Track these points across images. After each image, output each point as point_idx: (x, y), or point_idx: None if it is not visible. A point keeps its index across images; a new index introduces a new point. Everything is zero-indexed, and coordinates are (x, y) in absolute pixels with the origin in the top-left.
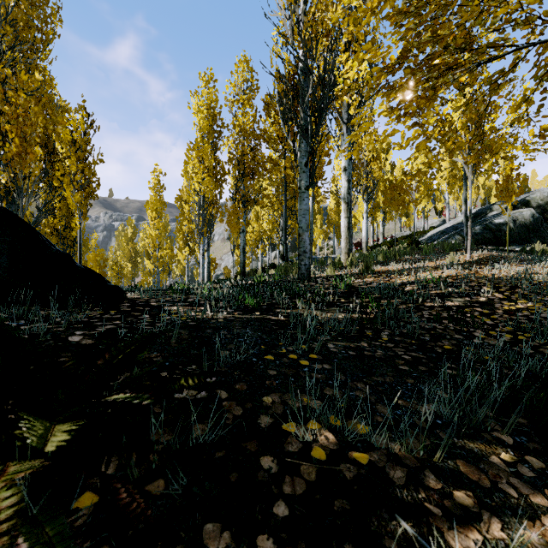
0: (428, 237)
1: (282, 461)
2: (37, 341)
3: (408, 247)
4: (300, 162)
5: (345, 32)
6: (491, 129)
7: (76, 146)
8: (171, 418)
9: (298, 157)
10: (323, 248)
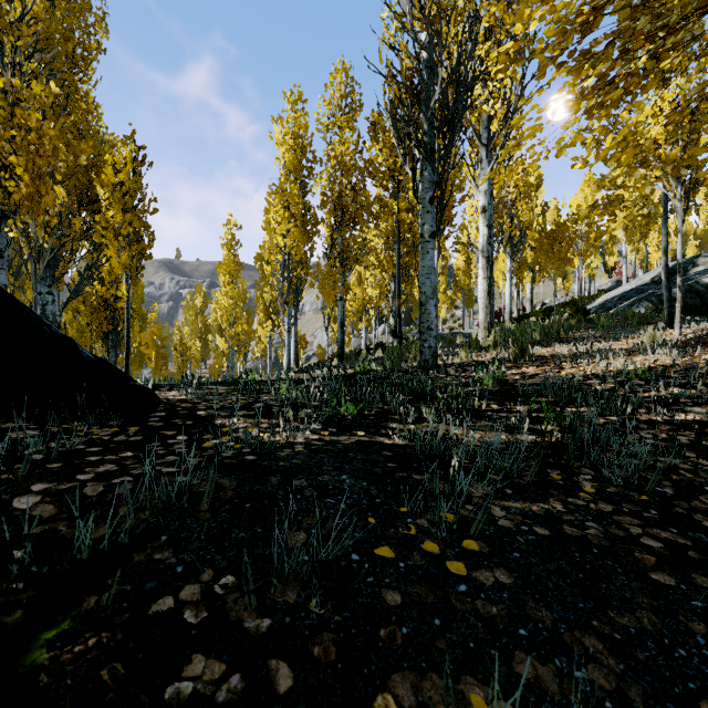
0: (599, 304)
1: None
2: None
3: (571, 318)
4: (423, 197)
5: (485, 14)
6: None
7: (123, 191)
8: None
9: (419, 191)
10: (447, 321)
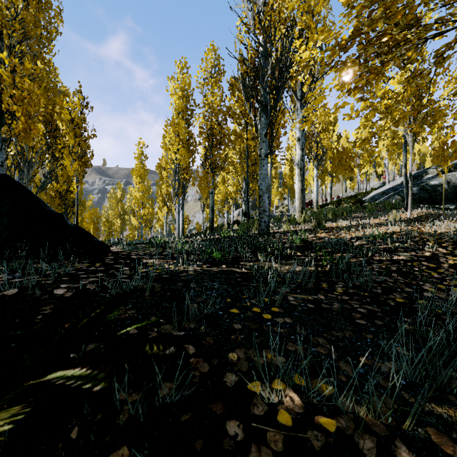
0: (370, 197)
1: (248, 427)
2: (25, 294)
3: (353, 205)
4: (261, 133)
5: (299, 21)
6: (430, 102)
7: (74, 124)
8: (139, 377)
9: (258, 129)
10: (279, 207)
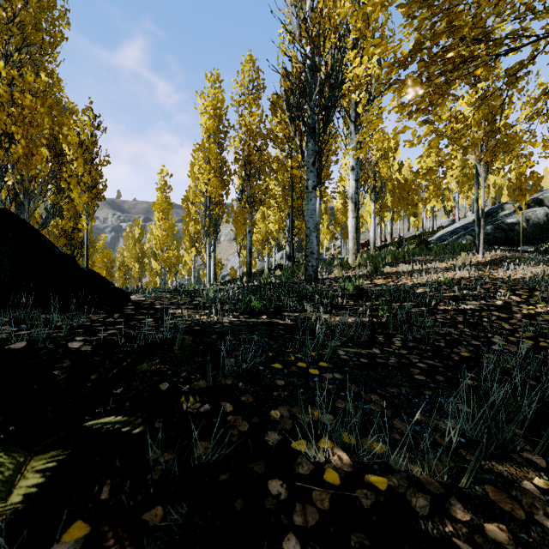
0: (437, 237)
1: (292, 486)
2: (35, 347)
3: (416, 247)
4: (308, 161)
5: (353, 29)
6: (505, 126)
7: (83, 148)
8: (172, 435)
9: (305, 157)
10: (329, 249)
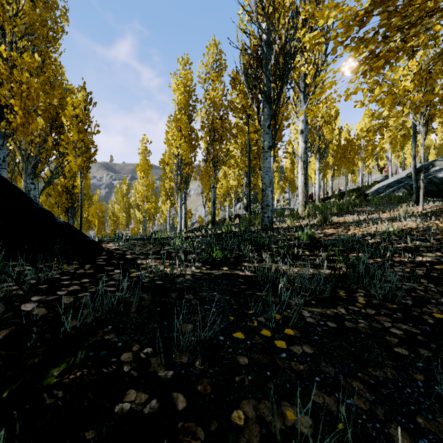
0: (374, 190)
1: None
2: None
3: (356, 199)
4: (264, 124)
5: (302, 11)
6: None
7: (78, 120)
8: None
9: (261, 121)
10: (279, 200)
